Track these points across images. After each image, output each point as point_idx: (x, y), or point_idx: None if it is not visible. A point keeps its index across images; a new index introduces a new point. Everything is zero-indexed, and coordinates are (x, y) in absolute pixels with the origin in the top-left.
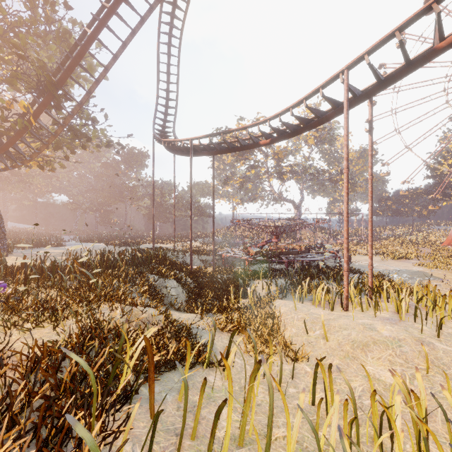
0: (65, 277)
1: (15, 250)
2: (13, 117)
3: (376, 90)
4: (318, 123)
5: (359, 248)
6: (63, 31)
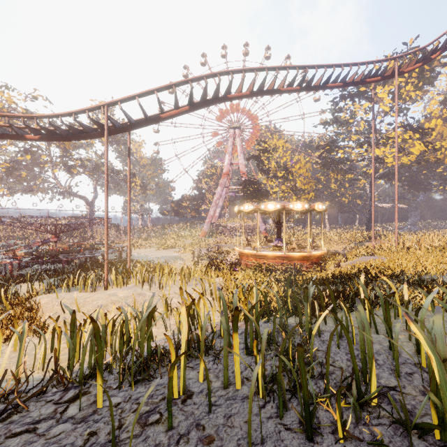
0: None
1: None
2: None
3: (129, 128)
4: (88, 137)
5: (145, 243)
6: None
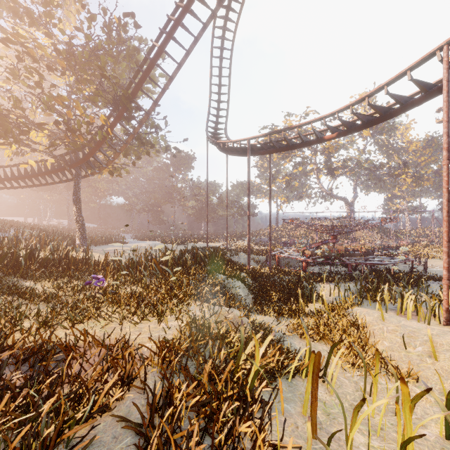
0: (145, 274)
1: (89, 246)
2: (95, 130)
3: None
4: (400, 111)
5: (430, 251)
6: (132, 49)
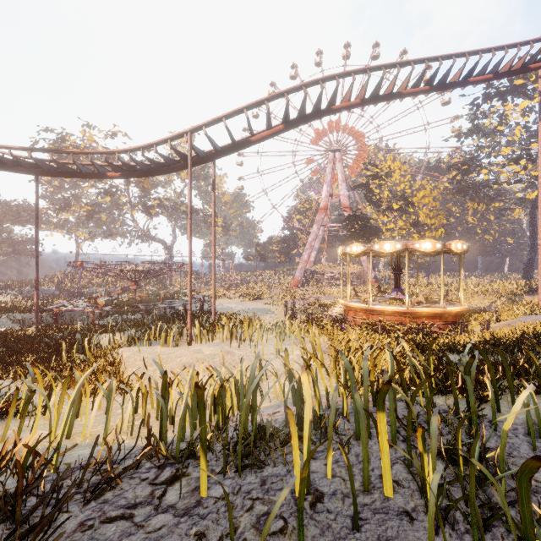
0: None
1: None
2: None
3: (214, 157)
4: (170, 171)
5: (228, 293)
6: None
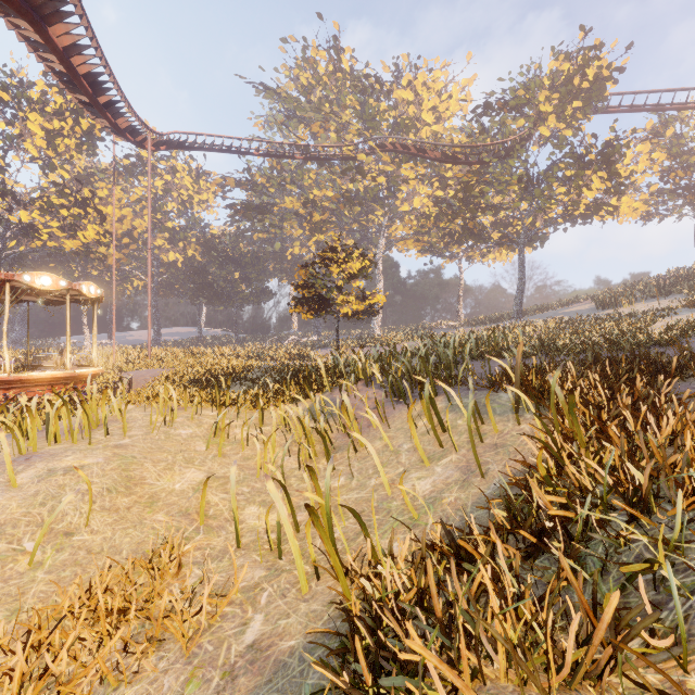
0: None
1: None
2: None
3: None
4: None
5: None
6: None
